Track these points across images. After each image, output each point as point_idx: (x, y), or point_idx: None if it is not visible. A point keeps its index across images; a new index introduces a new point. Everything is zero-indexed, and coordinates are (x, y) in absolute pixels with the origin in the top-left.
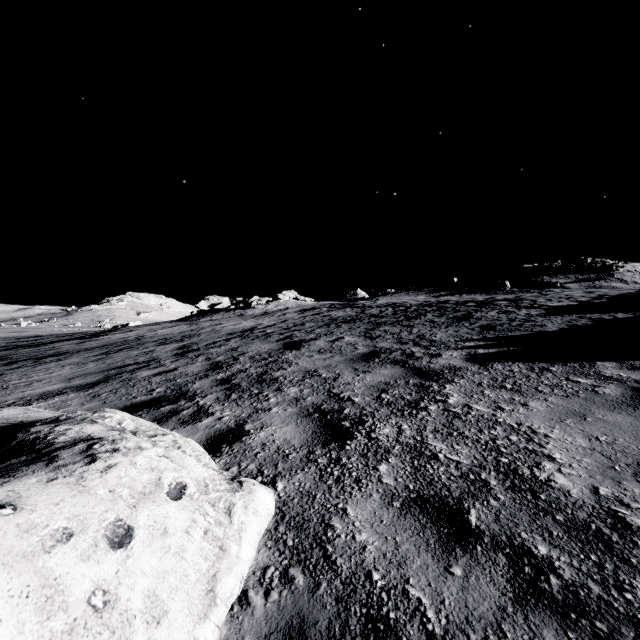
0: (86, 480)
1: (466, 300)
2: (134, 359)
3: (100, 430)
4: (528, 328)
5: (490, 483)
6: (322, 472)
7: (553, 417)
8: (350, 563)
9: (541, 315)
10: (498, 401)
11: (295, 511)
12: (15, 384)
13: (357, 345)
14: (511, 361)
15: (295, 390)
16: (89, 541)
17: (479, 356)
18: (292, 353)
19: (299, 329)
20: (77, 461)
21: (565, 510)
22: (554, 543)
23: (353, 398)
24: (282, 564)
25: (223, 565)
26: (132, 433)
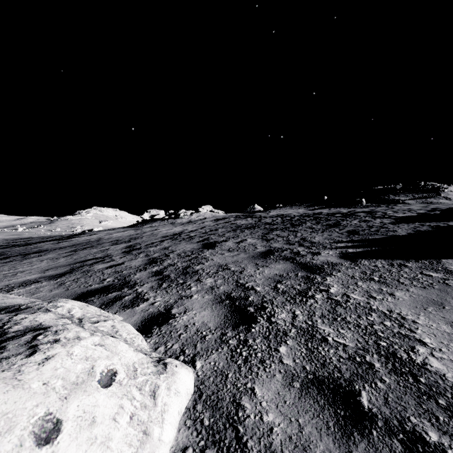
0: (23, 373)
1: (334, 212)
2: (93, 255)
3: (51, 318)
4: (384, 233)
5: (374, 365)
6: (233, 352)
7: (417, 305)
8: (259, 446)
9: (392, 223)
10: (370, 291)
11: (211, 390)
12: (5, 274)
13: (257, 245)
14: (375, 258)
15: (211, 280)
16: (14, 441)
17: (349, 254)
18: (209, 251)
19: (214, 233)
20: (19, 353)
21: (445, 394)
22: (442, 429)
23: (255, 287)
24: (199, 445)
25: (146, 450)
26: (78, 320)
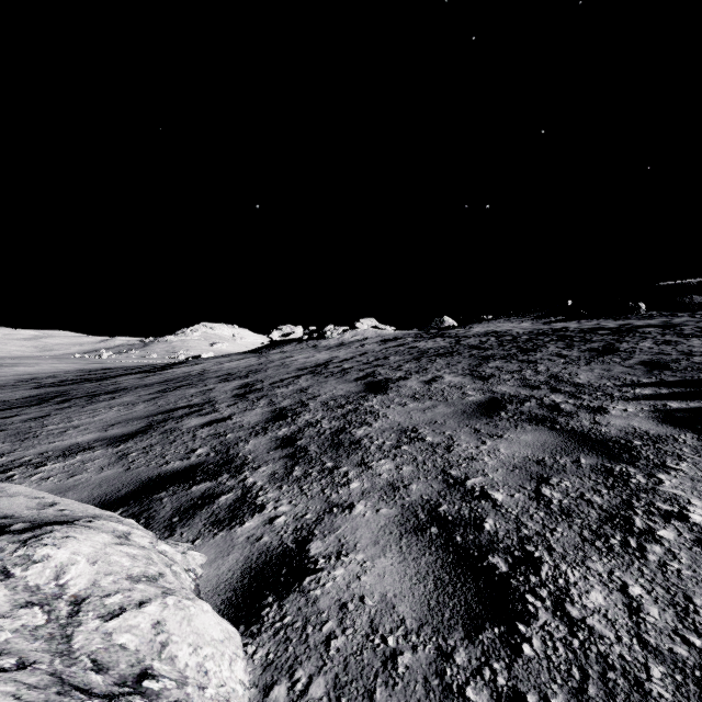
0: None
1: (592, 327)
2: (188, 400)
3: None
4: None
5: None
6: None
7: None
8: None
9: None
10: None
11: None
12: (49, 431)
13: (465, 388)
14: None
15: (389, 466)
16: None
17: (678, 414)
18: (377, 398)
19: (382, 364)
20: None
21: None
22: None
23: (491, 492)
24: None
25: None
26: (72, 606)
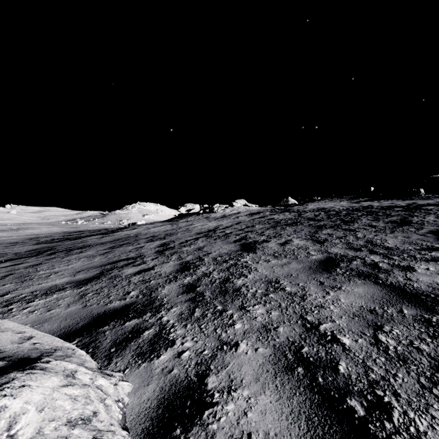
0: None
1: (389, 205)
2: (127, 254)
3: None
4: None
5: None
6: None
7: None
8: None
9: None
10: None
11: None
12: (40, 275)
13: (309, 249)
14: None
15: (261, 311)
16: None
17: None
18: (249, 256)
19: (251, 230)
20: None
21: None
22: None
23: (340, 337)
24: None
25: None
26: None
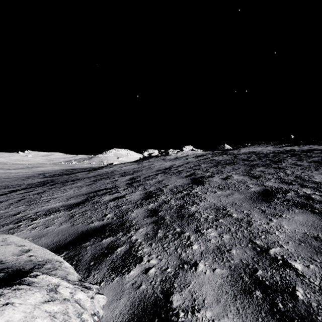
0: None
1: (309, 149)
2: (105, 186)
3: None
4: None
5: None
6: None
7: None
8: None
9: None
10: None
11: None
12: (43, 200)
13: (247, 183)
14: None
15: (214, 234)
16: None
17: None
18: (199, 188)
19: (198, 168)
20: None
21: None
22: None
23: (291, 262)
24: None
25: None
26: None
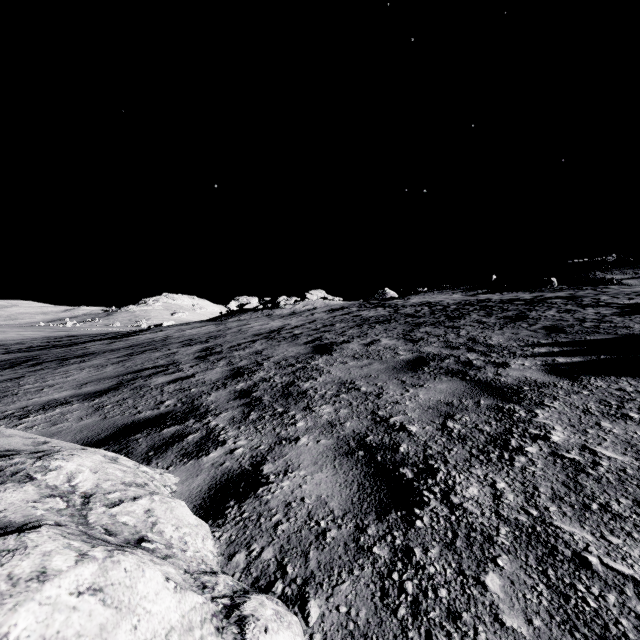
0: None
1: (511, 298)
2: (154, 362)
3: (23, 501)
4: (609, 330)
5: None
6: (384, 582)
7: None
8: None
9: (617, 314)
10: (634, 442)
11: None
12: (26, 389)
13: (397, 349)
14: (613, 375)
15: (329, 410)
16: None
17: (562, 367)
18: (323, 358)
19: (329, 330)
20: None
21: None
22: None
23: (408, 426)
24: None
25: None
26: (83, 498)
